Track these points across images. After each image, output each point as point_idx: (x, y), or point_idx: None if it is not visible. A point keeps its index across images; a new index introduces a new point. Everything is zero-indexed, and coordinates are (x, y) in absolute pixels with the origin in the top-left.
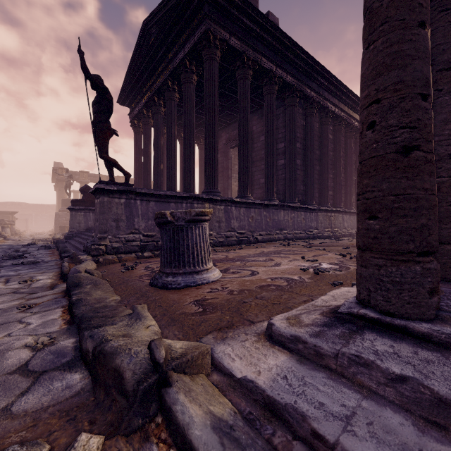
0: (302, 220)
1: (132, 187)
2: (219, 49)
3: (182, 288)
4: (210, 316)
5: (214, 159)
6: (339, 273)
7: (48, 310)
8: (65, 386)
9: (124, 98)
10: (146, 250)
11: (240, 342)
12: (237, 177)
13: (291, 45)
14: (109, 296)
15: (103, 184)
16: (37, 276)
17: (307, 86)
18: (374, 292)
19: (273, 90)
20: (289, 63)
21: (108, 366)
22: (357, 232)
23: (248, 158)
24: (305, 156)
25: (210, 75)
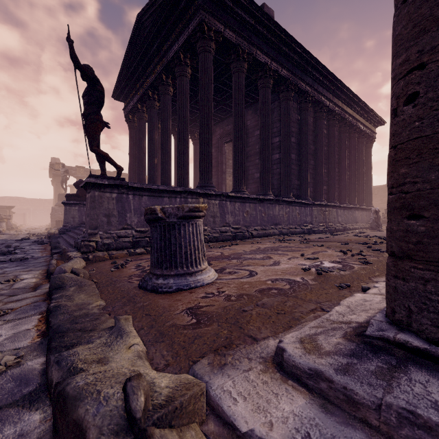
0: (297, 214)
1: (124, 181)
2: (214, 41)
3: (174, 292)
4: (205, 329)
5: (209, 153)
6: (343, 273)
7: (24, 317)
8: (18, 434)
9: (118, 93)
10: (138, 246)
11: (243, 373)
12: (231, 172)
13: (286, 38)
14: (93, 301)
15: (93, 178)
16: (22, 275)
17: (302, 80)
18: (418, 314)
19: (268, 84)
20: (284, 56)
21: (69, 416)
22: (389, 234)
23: (243, 152)
24: (300, 150)
25: (204, 67)
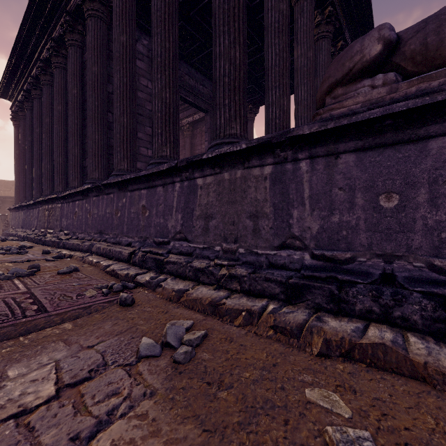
0: None
1: None
2: None
3: None
4: None
5: None
6: None
7: None
8: None
9: None
10: None
11: None
12: None
13: None
14: None
15: None
16: None
17: None
18: None
19: None
20: None
21: None
22: None
23: None
24: None
25: None
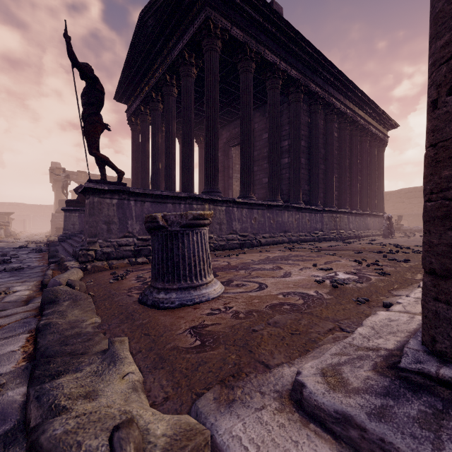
0: (307, 221)
1: (125, 186)
2: (220, 39)
3: (177, 308)
4: (210, 353)
5: (215, 157)
6: (360, 285)
7: (11, 336)
8: None
9: (121, 94)
10: (140, 255)
11: (255, 412)
12: (238, 177)
13: (296, 37)
14: (87, 317)
15: (92, 183)
16: (15, 286)
17: (312, 81)
18: None
19: (277, 84)
20: (293, 56)
21: None
22: (428, 248)
23: (250, 156)
24: (310, 154)
25: (210, 66)
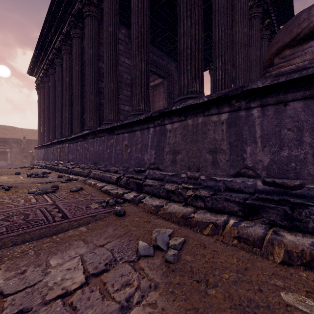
0: None
1: None
2: None
3: None
4: None
5: None
6: None
7: None
8: None
9: None
10: None
11: None
12: None
13: None
14: None
15: None
16: None
17: None
18: None
19: None
20: None
21: None
22: None
23: None
24: None
25: None
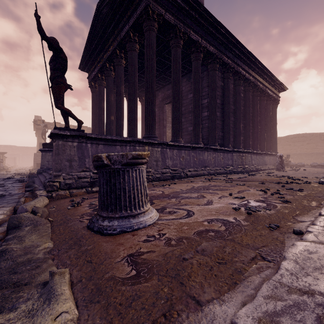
0: (221, 159)
1: (83, 132)
2: (156, 22)
3: (118, 234)
4: (144, 286)
5: (152, 110)
6: (269, 212)
7: None
8: None
9: (84, 65)
10: (95, 185)
11: None
12: (170, 126)
13: (213, 21)
14: (42, 242)
15: (57, 130)
16: None
17: (225, 55)
18: None
19: (199, 57)
20: (211, 36)
21: None
22: None
23: (179, 110)
24: (223, 109)
25: (149, 42)
